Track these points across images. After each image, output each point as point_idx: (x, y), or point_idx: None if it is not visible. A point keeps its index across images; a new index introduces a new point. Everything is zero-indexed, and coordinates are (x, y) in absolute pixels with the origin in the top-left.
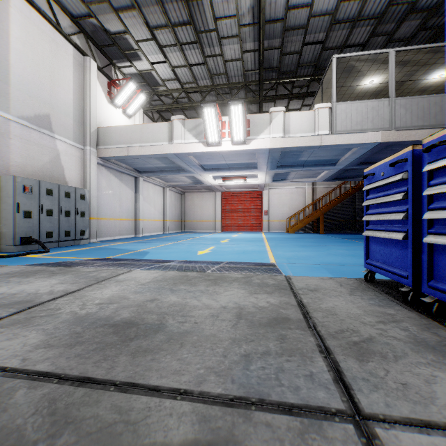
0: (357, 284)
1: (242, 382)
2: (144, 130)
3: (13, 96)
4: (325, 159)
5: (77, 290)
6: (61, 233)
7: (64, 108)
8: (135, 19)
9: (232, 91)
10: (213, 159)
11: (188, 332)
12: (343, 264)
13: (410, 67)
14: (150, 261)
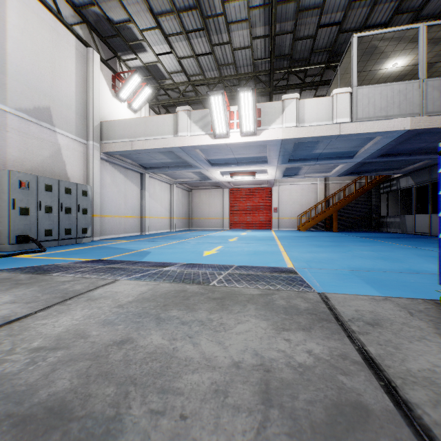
0: (435, 312)
1: None
2: (148, 123)
3: (10, 87)
4: (342, 152)
5: (23, 317)
6: (61, 231)
7: (66, 101)
8: (139, 6)
9: (240, 83)
10: (221, 153)
11: None
12: (378, 270)
13: None
14: (147, 265)
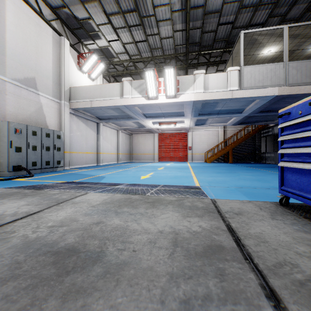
0: (275, 208)
1: None
2: (103, 89)
3: (8, 64)
4: (234, 109)
5: (37, 212)
6: (43, 162)
7: (45, 73)
8: (96, 9)
9: (166, 61)
10: (152, 109)
11: (126, 263)
12: (253, 187)
13: (299, 39)
14: (104, 184)
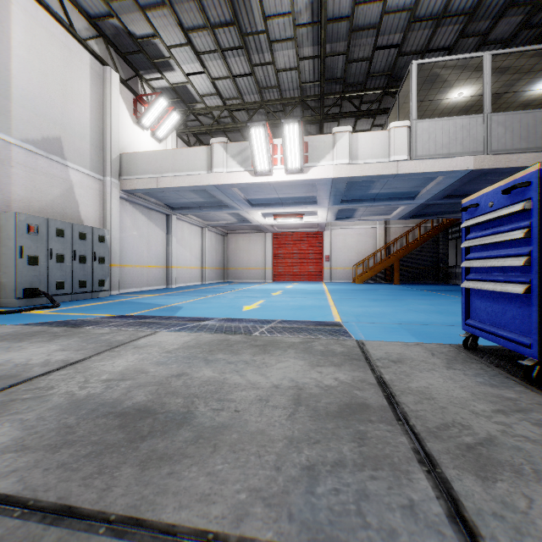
0: (455, 353)
1: (305, 518)
2: (177, 156)
3: (15, 114)
4: (402, 192)
5: (80, 360)
6: (75, 283)
7: (79, 129)
8: (166, 20)
9: (286, 109)
10: (262, 192)
11: (225, 425)
12: (429, 323)
13: (510, 76)
14: (182, 319)
